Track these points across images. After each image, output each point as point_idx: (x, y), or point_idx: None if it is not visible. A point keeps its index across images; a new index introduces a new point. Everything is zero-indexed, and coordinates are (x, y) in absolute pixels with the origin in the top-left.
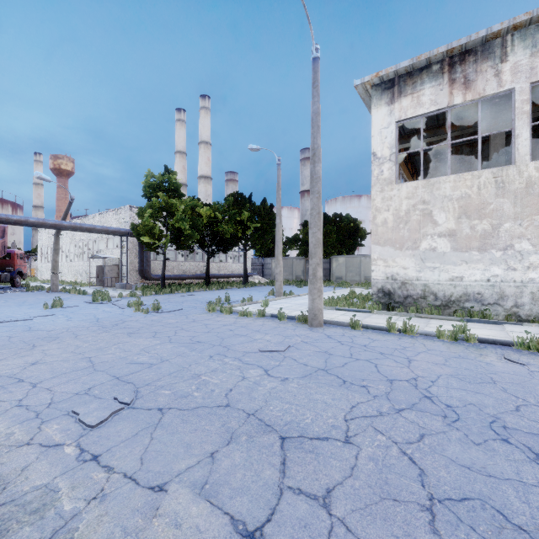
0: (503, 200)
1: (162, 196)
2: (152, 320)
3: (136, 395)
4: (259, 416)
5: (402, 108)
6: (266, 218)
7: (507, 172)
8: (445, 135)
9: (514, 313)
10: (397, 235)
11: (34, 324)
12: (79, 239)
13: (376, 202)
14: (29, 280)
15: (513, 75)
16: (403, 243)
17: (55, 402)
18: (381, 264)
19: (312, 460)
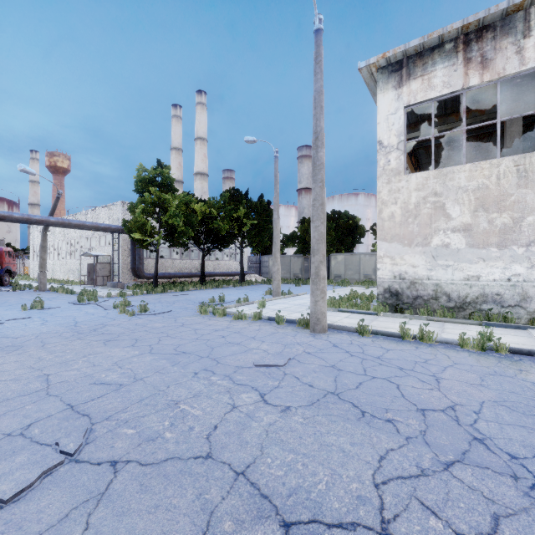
0: (526, 191)
1: (154, 191)
2: (136, 324)
3: (87, 437)
4: (252, 477)
5: (412, 91)
6: (263, 215)
7: (530, 159)
8: (455, 123)
9: None
10: (406, 230)
11: (2, 329)
12: (71, 236)
13: (383, 195)
14: (20, 279)
15: None
16: (413, 239)
17: None
18: (388, 261)
19: None
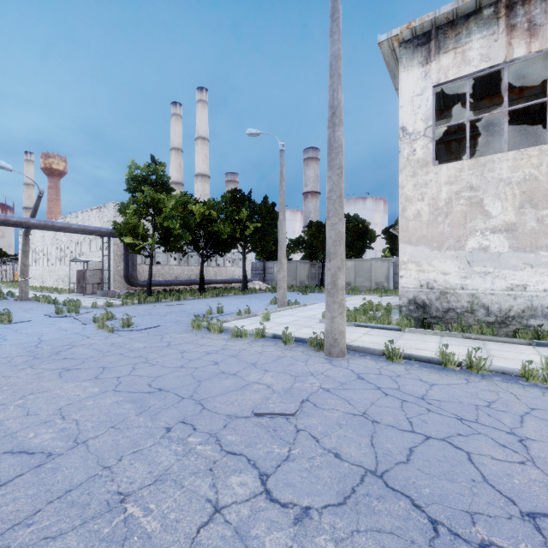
0: None
1: (147, 190)
2: (111, 344)
3: None
4: None
5: (442, 68)
6: (267, 217)
7: None
8: (488, 108)
9: None
10: (435, 231)
11: None
12: (61, 241)
13: (407, 190)
14: (7, 286)
15: None
16: (443, 242)
17: None
18: (413, 268)
19: None
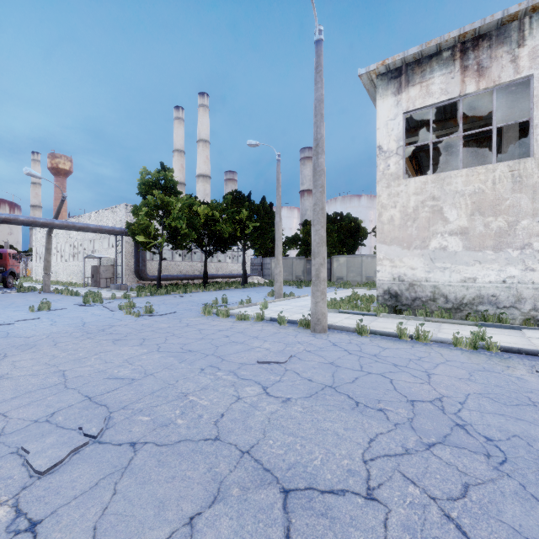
0: (520, 196)
1: (157, 194)
2: (142, 324)
3: (106, 423)
4: (256, 455)
5: (410, 98)
6: (265, 217)
7: (525, 165)
8: (454, 128)
9: (533, 317)
10: (405, 233)
11: (13, 329)
12: (74, 239)
13: (382, 198)
14: (23, 281)
15: (531, 60)
16: (411, 242)
17: (5, 434)
18: (388, 264)
19: (326, 530)
